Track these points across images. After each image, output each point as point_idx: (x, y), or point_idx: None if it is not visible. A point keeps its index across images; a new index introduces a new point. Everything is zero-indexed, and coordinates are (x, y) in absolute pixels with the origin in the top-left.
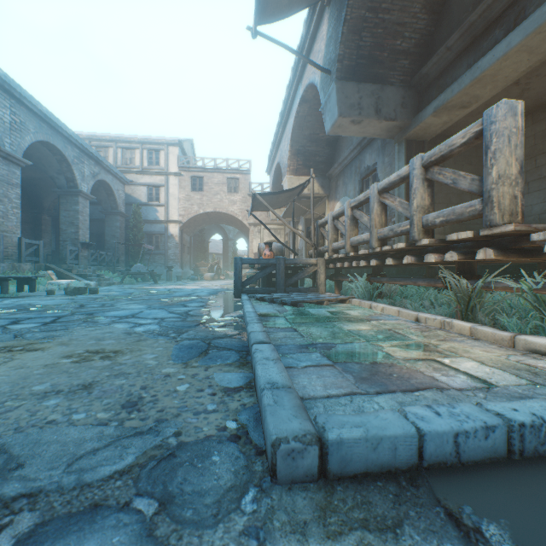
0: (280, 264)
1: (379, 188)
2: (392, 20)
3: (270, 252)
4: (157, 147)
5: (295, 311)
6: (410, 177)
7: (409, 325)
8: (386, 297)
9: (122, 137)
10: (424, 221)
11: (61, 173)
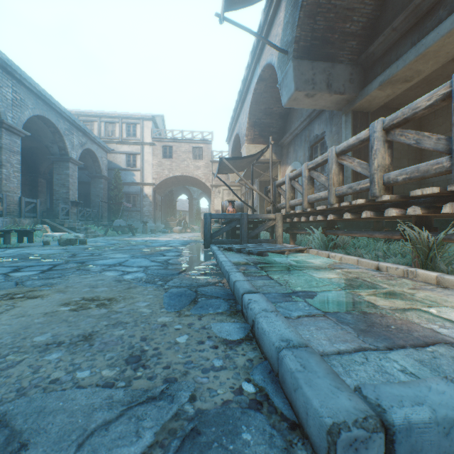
0: (243, 218)
1: (337, 151)
2: (343, 6)
3: (233, 208)
4: (134, 121)
5: (263, 260)
6: (371, 139)
7: (372, 273)
8: (339, 247)
9: (105, 113)
10: (385, 179)
11: (55, 143)
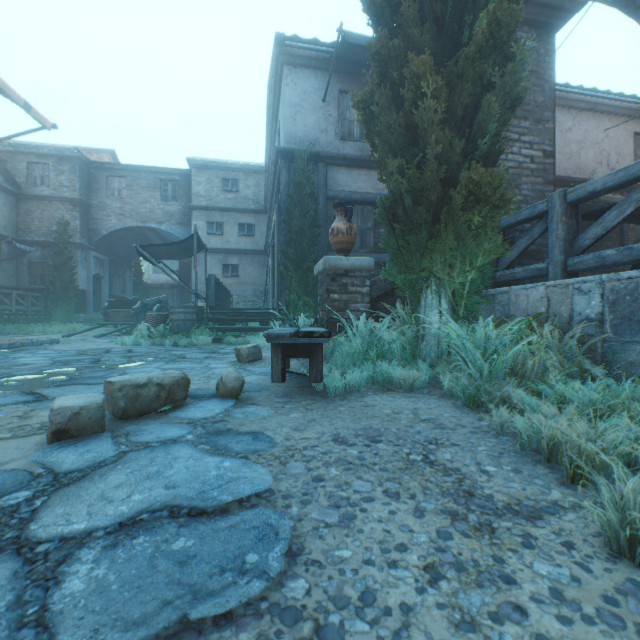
0: None
1: None
2: None
3: None
4: None
5: None
6: None
7: None
8: None
9: None
10: None
11: None
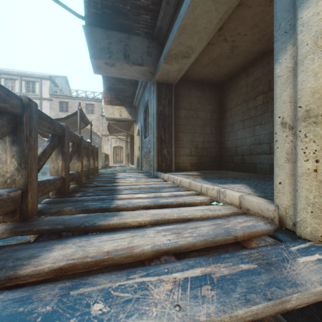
0: None
1: None
2: None
3: None
4: (33, 79)
5: None
6: None
7: None
8: None
9: (4, 71)
10: None
11: None
